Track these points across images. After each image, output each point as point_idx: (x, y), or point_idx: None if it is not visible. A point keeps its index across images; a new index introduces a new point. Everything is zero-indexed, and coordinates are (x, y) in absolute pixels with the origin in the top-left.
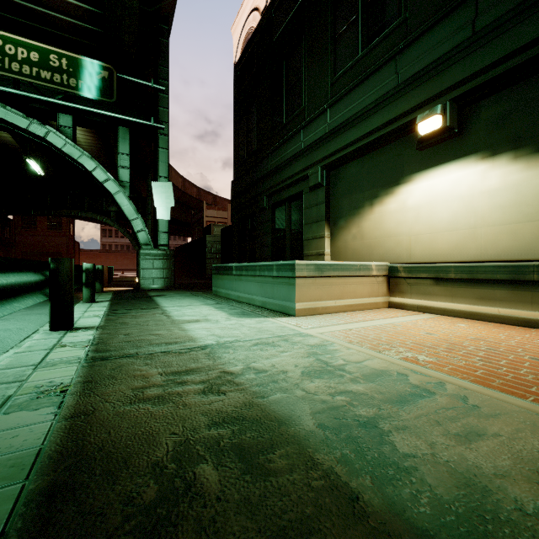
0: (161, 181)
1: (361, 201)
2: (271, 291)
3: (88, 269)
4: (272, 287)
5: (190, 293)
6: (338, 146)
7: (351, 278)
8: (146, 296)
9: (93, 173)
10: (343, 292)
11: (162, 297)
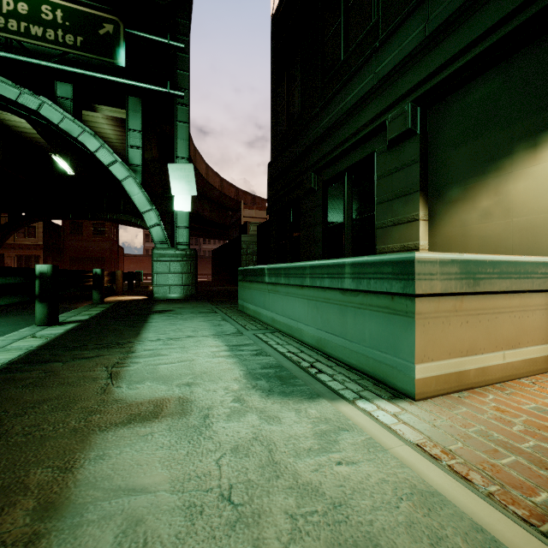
0: (180, 163)
1: (505, 144)
2: (339, 321)
3: (44, 274)
4: (341, 313)
5: (209, 307)
6: (453, 50)
7: (535, 295)
8: (144, 313)
9: (97, 154)
10: (518, 330)
11: (163, 315)
